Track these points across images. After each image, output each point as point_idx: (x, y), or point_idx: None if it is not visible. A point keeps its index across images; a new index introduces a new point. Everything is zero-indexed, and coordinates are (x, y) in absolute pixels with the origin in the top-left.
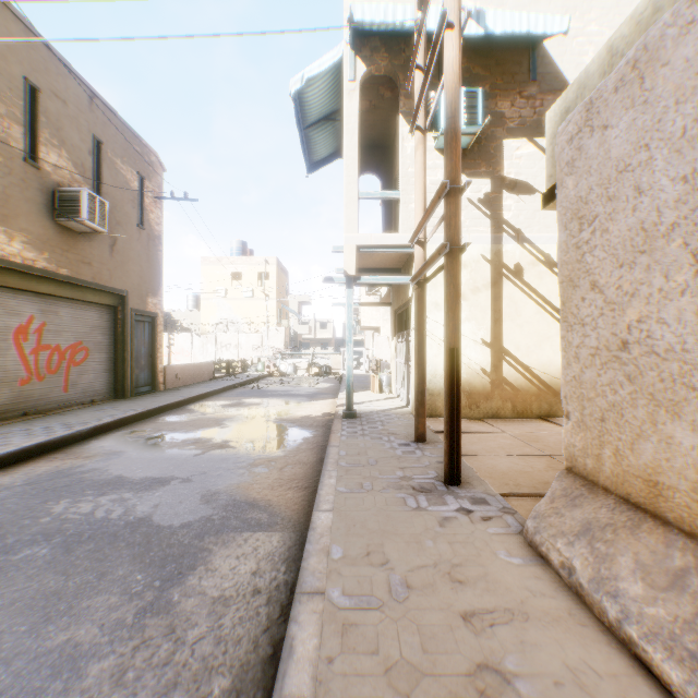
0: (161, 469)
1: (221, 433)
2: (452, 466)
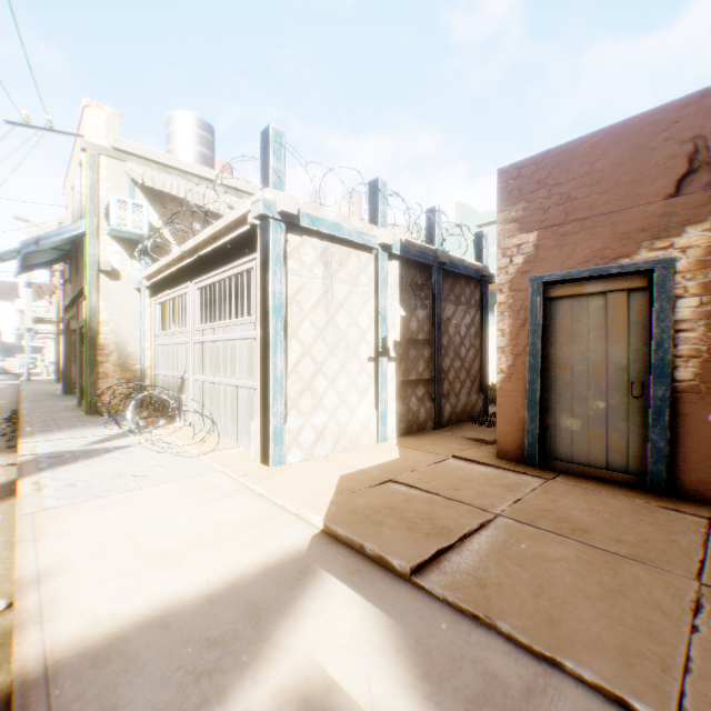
0: None
1: None
2: (60, 379)
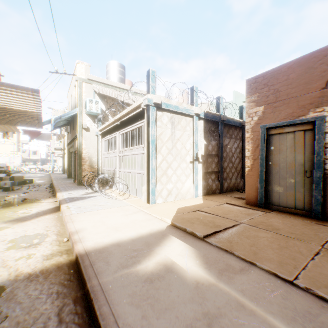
0: (28, 176)
1: (30, 175)
2: (64, 172)
